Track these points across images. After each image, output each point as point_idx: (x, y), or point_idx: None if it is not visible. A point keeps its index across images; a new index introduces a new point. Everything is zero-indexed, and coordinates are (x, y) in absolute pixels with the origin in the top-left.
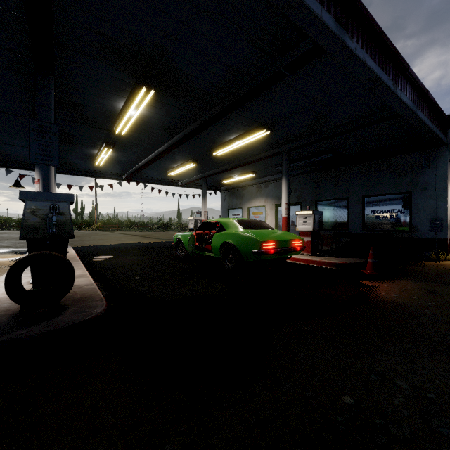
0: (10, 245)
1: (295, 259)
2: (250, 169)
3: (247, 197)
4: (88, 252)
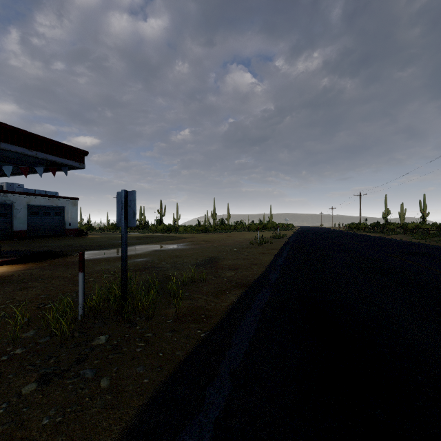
0: None
1: None
2: None
3: None
4: None
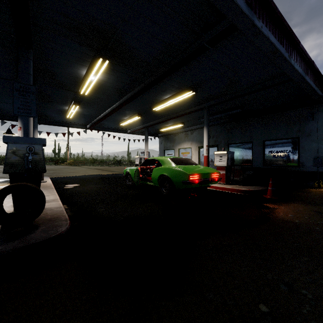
0: (5, 176)
1: (214, 187)
2: (180, 120)
3: (178, 141)
4: (61, 182)
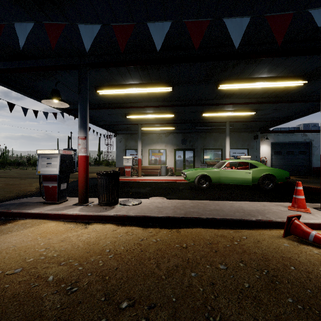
0: None
1: None
2: (178, 124)
3: (148, 142)
4: None
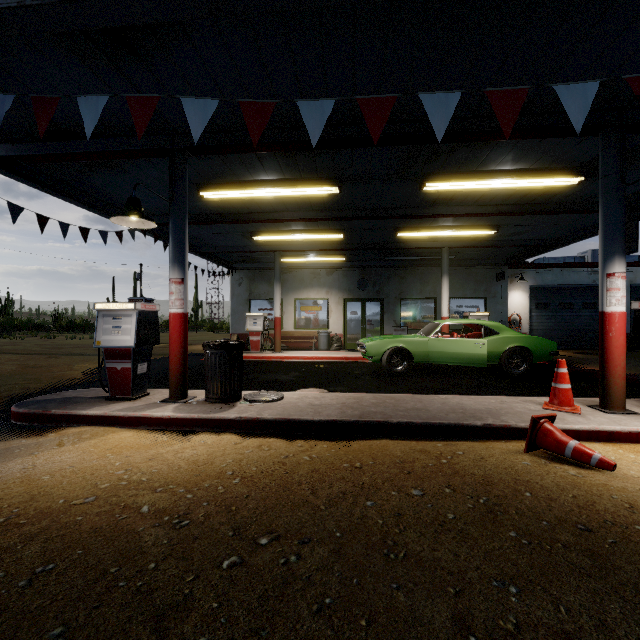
0: None
1: None
2: (351, 251)
3: (294, 285)
4: None
